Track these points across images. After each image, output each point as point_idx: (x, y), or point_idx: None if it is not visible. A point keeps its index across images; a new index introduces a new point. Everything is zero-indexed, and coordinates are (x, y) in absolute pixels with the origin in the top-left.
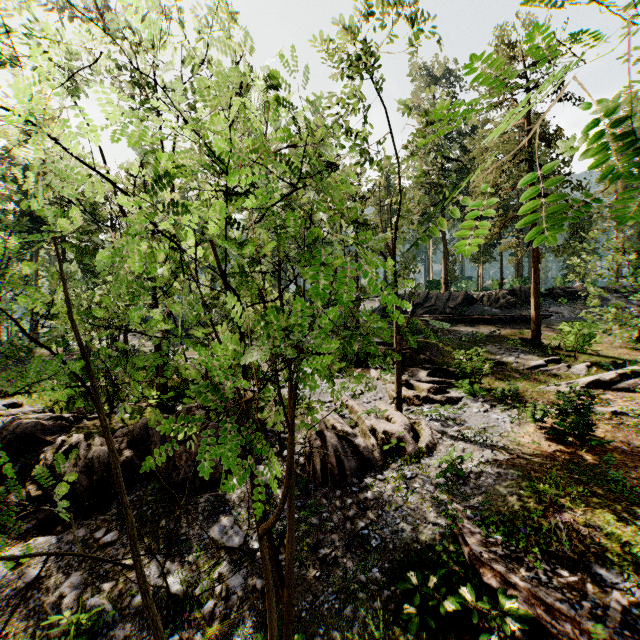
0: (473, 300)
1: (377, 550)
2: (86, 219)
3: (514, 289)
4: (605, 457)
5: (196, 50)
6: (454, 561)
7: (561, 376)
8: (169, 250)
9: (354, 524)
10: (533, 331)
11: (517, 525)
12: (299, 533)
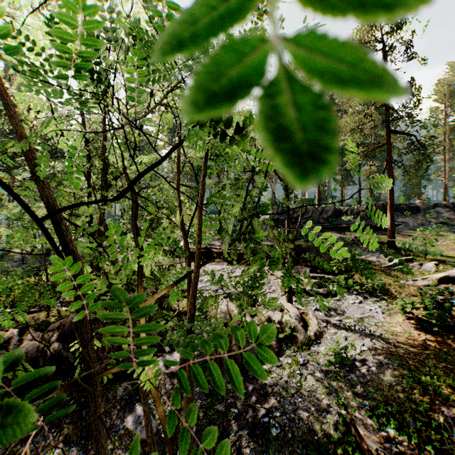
0: (340, 213)
1: (277, 439)
2: (43, 149)
3: (371, 205)
4: None
5: (122, 4)
6: (349, 453)
7: (415, 272)
8: (101, 171)
9: (256, 411)
10: (389, 236)
11: (406, 418)
12: (206, 420)
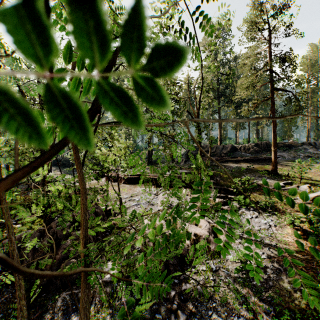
0: (236, 149)
1: None
2: None
3: (257, 143)
4: None
5: None
6: None
7: None
8: None
9: (177, 316)
10: (273, 166)
11: None
12: None
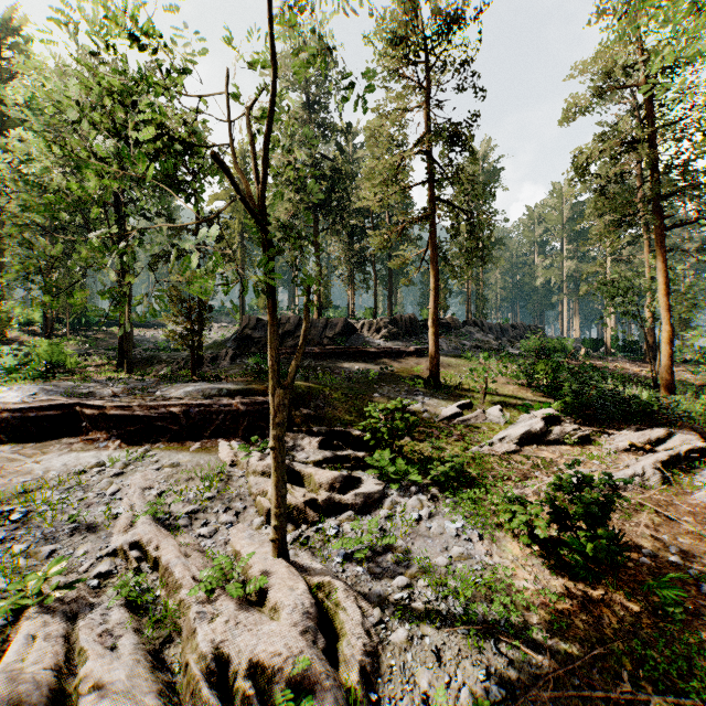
0: (353, 329)
1: None
2: None
3: (395, 318)
4: (671, 609)
5: None
6: None
7: (483, 428)
8: None
9: None
10: (432, 367)
11: None
12: None
